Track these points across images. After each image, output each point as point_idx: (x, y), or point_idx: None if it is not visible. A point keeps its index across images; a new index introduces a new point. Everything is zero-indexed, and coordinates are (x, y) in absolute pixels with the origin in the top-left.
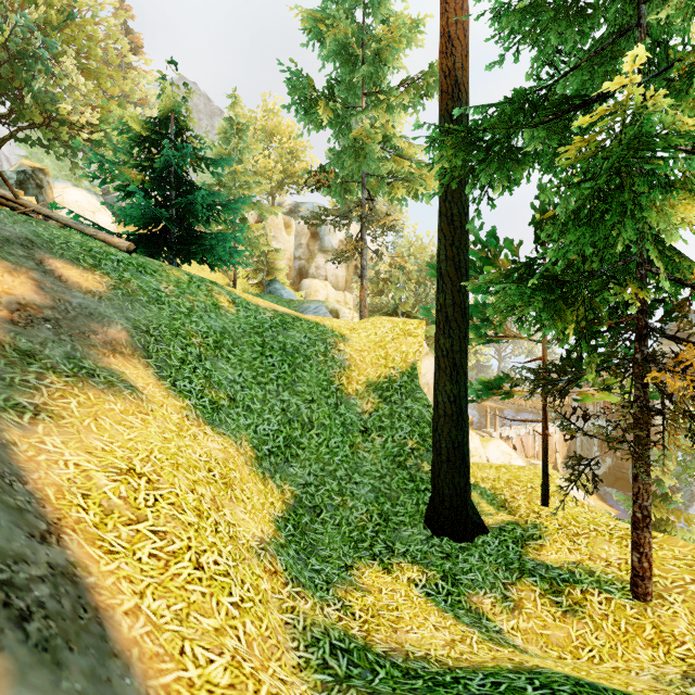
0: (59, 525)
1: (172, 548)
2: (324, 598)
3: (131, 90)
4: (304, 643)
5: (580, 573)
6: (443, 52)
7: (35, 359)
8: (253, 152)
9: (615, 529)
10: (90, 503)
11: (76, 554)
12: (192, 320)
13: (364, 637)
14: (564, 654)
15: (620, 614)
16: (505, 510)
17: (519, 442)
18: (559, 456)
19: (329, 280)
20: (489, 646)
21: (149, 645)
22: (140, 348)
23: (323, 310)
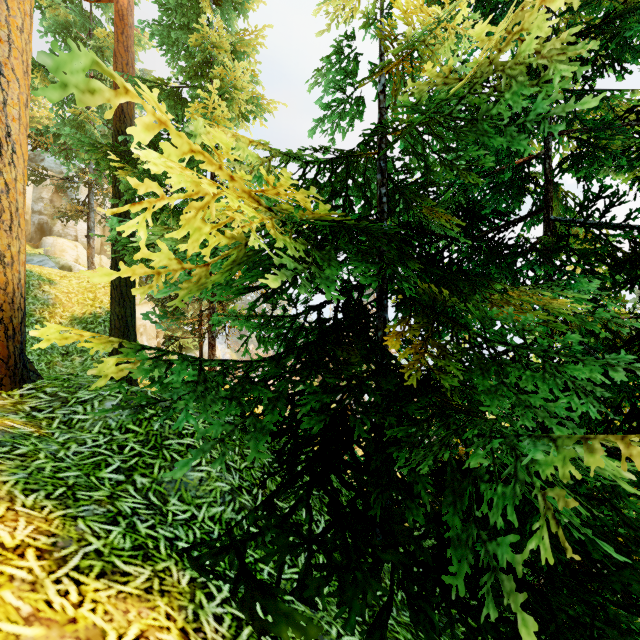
0: None
1: None
2: None
3: None
4: None
5: None
6: (114, 88)
7: None
8: None
9: None
10: None
11: None
12: None
13: None
14: None
15: None
16: None
17: None
18: None
19: (80, 241)
20: None
21: None
22: None
23: (49, 264)
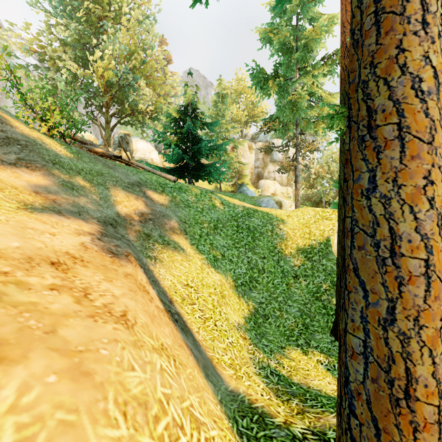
0: (172, 300)
1: (205, 316)
2: (268, 357)
3: (169, 89)
4: (258, 367)
5: None
6: (342, 56)
7: (150, 237)
8: (230, 110)
9: None
10: (177, 295)
11: (179, 310)
12: (203, 215)
13: (288, 376)
14: None
15: None
16: None
17: None
18: None
19: (276, 180)
20: None
21: (204, 343)
22: (183, 230)
23: (271, 202)
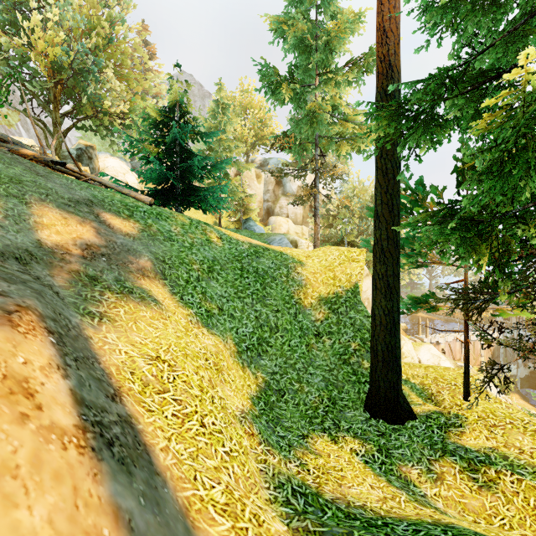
0: (120, 390)
1: (185, 411)
2: (287, 457)
3: (150, 87)
4: (273, 485)
5: (495, 457)
6: (379, 43)
7: (98, 282)
8: (233, 124)
9: (529, 423)
10: (135, 378)
11: (131, 410)
12: (193, 252)
13: (316, 487)
14: (478, 519)
15: (530, 492)
16: (431, 402)
17: (447, 347)
18: (484, 360)
19: (290, 217)
20: (414, 505)
21: (176, 471)
22: (159, 272)
23: (285, 241)
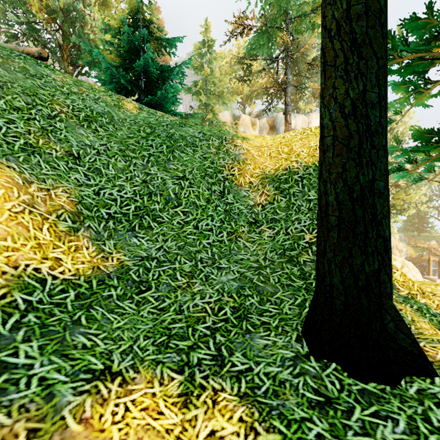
0: None
1: None
2: None
3: None
4: None
5: None
6: None
7: None
8: (218, 60)
9: None
10: None
11: None
12: (69, 98)
13: None
14: None
15: None
16: None
17: None
18: None
19: None
20: None
21: None
22: None
23: None
